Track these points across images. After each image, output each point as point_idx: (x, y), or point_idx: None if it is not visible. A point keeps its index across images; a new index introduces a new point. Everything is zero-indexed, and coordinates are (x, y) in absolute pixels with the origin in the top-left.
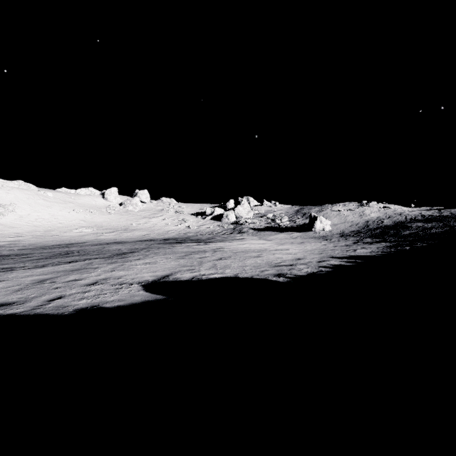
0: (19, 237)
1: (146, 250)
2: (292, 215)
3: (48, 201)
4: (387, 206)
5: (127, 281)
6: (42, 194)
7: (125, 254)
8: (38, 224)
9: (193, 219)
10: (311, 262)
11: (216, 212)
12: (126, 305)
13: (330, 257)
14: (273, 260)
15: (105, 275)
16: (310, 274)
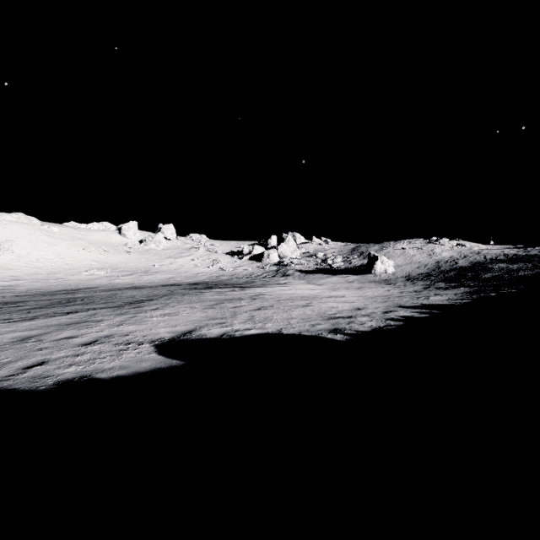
0: (16, 281)
1: (167, 297)
2: (347, 254)
3: (52, 238)
4: (462, 244)
5: (137, 340)
6: (46, 229)
7: (139, 302)
8: (39, 265)
9: (228, 260)
10: (374, 313)
11: (256, 251)
12: (128, 375)
13: (397, 306)
14: (326, 310)
15: (109, 331)
16: (375, 330)
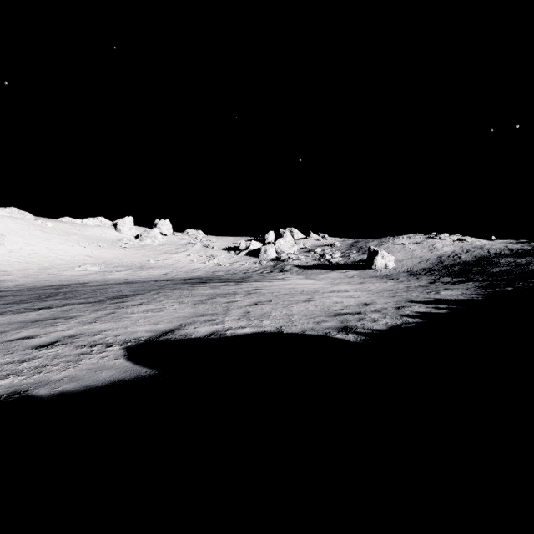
0: (5, 276)
1: (155, 292)
2: (345, 250)
3: (46, 233)
4: (463, 239)
5: (106, 340)
6: (39, 224)
7: (124, 296)
8: (31, 260)
9: (224, 255)
10: (385, 309)
11: (253, 246)
12: (76, 391)
13: (409, 301)
14: (330, 305)
15: (77, 329)
16: (393, 328)
